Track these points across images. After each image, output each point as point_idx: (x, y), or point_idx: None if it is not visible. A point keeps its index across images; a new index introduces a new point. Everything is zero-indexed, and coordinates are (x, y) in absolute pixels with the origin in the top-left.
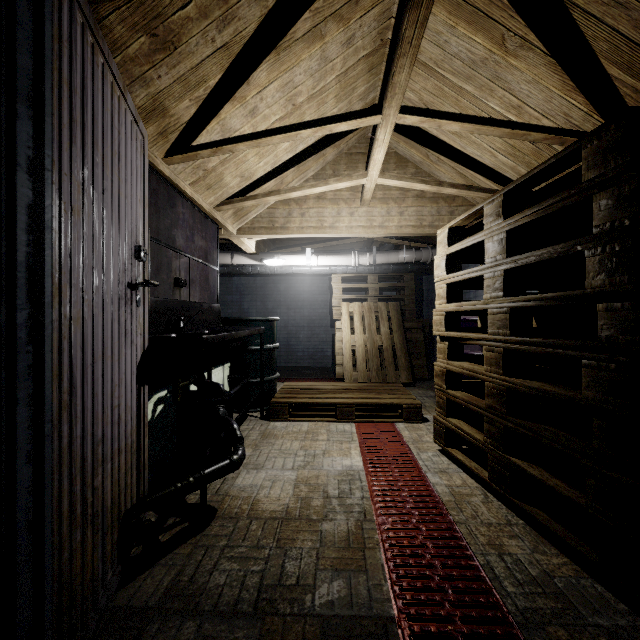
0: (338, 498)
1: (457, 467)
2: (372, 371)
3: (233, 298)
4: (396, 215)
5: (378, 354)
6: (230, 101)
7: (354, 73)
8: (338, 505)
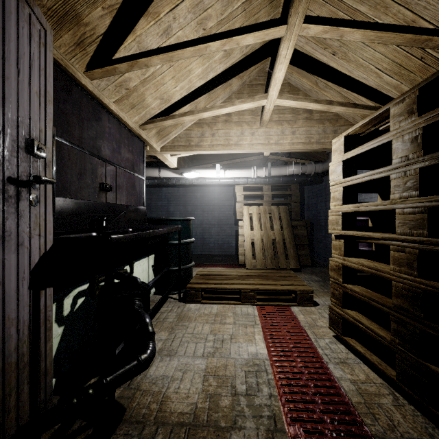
0: (246, 396)
1: (356, 357)
2: (267, 259)
3: (162, 203)
4: (289, 134)
5: (272, 246)
6: (144, 16)
7: (257, 3)
8: (246, 406)
